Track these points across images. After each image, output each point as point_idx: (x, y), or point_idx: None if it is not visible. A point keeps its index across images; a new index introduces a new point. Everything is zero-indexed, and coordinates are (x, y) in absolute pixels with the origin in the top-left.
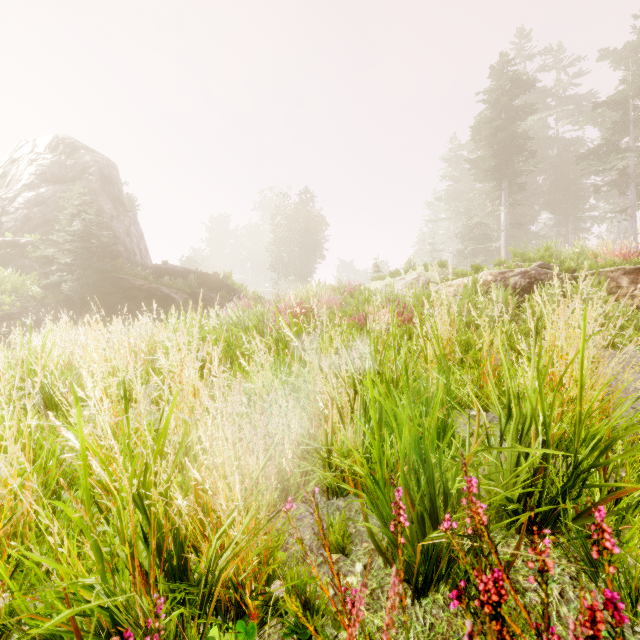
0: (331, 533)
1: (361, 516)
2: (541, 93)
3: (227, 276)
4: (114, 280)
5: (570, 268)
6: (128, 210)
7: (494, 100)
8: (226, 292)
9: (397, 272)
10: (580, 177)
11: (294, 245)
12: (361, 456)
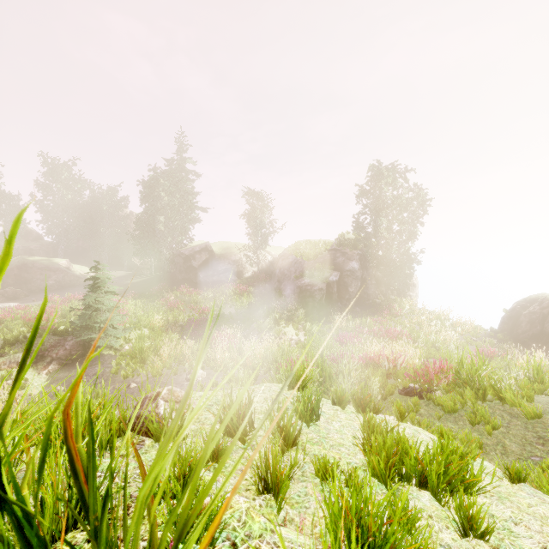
0: None
1: None
2: None
3: None
4: None
5: None
6: None
7: None
8: None
9: None
10: None
11: None
12: None
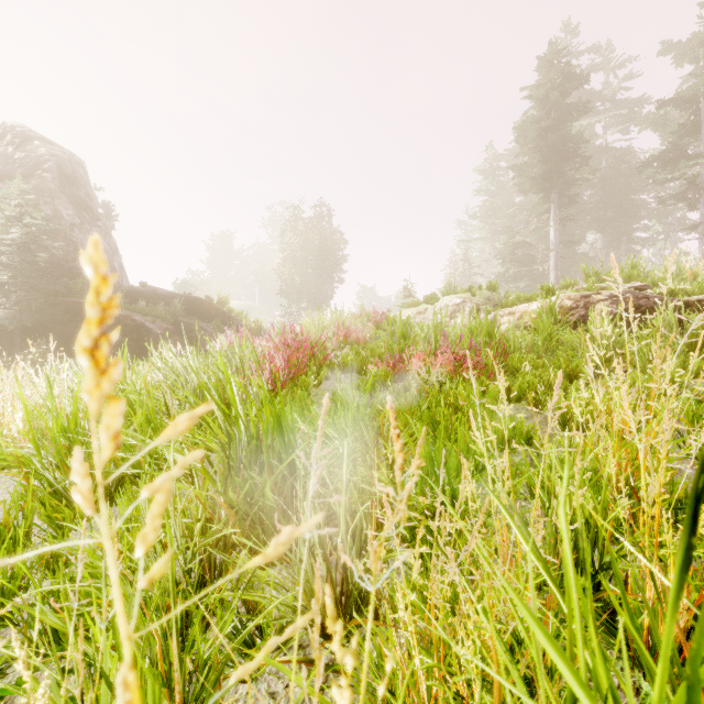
0: None
1: None
2: (589, 96)
3: (222, 301)
4: (70, 305)
5: (675, 290)
6: (97, 218)
7: (542, 96)
8: (221, 321)
9: (434, 297)
10: (633, 192)
11: (307, 266)
12: None
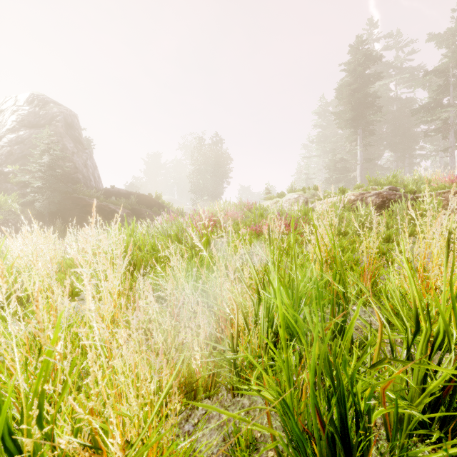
0: (237, 448)
1: (265, 417)
2: (385, 65)
3: (158, 196)
4: (74, 199)
5: (412, 190)
6: (85, 148)
7: (352, 69)
8: (157, 208)
9: (283, 193)
10: (413, 126)
11: (207, 174)
12: (266, 365)
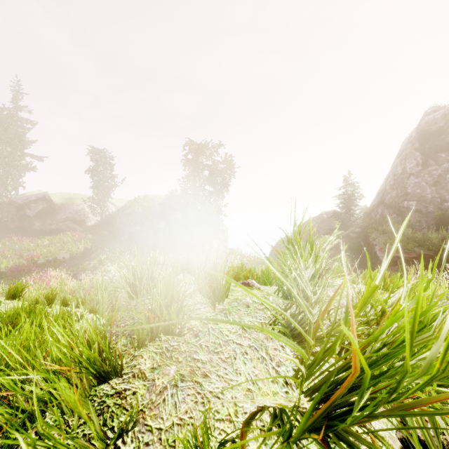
0: None
1: None
2: None
3: None
4: (366, 236)
5: None
6: None
7: None
8: None
9: None
10: None
11: None
12: None
